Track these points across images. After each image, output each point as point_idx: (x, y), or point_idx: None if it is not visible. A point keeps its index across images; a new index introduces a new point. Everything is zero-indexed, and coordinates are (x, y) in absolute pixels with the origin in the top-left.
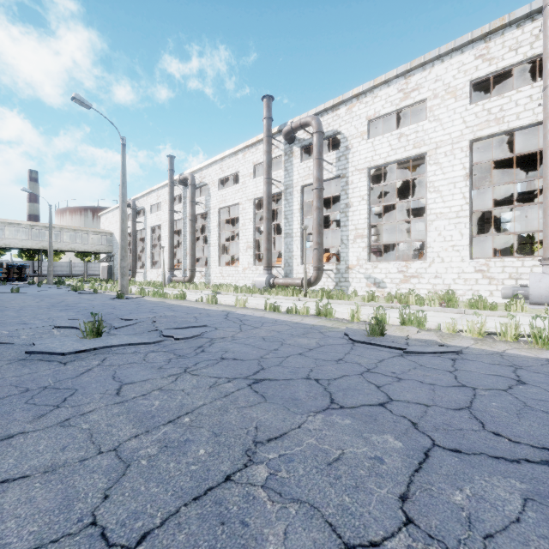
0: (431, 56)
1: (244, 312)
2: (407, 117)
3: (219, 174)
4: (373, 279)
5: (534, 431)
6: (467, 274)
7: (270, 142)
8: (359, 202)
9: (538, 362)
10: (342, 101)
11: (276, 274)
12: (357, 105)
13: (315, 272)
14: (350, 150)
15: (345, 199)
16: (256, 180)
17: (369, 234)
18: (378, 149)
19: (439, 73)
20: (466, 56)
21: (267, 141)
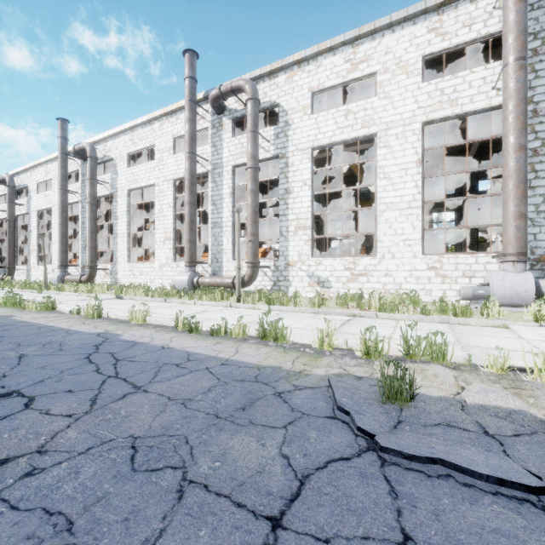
0: (382, 23)
1: (137, 336)
2: (347, 102)
3: (129, 147)
4: (317, 277)
5: None
6: (420, 271)
7: (194, 109)
8: (301, 187)
9: None
10: (281, 67)
11: (202, 271)
12: (298, 74)
13: (249, 269)
14: (290, 126)
15: (284, 183)
16: (177, 156)
17: (312, 225)
18: (323, 127)
19: (390, 44)
20: (418, 28)
21: (189, 106)
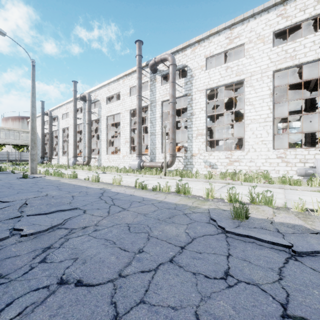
0: (248, 14)
1: (118, 190)
2: (228, 60)
3: (107, 93)
4: (209, 162)
5: None
6: (272, 159)
7: (141, 72)
8: (200, 111)
9: None
10: (188, 45)
11: (145, 159)
12: (198, 48)
13: (170, 158)
14: (193, 77)
15: (190, 110)
16: (132, 97)
17: (206, 133)
18: (212, 77)
19: (253, 26)
20: (271, 15)
21: (138, 70)
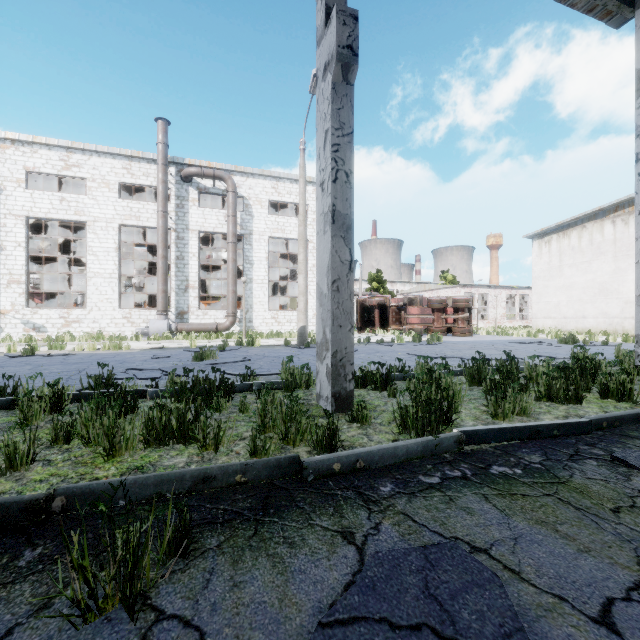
0: (90, 148)
1: None
2: None
3: None
4: (33, 324)
5: (78, 361)
6: (118, 319)
7: None
8: (16, 247)
9: (106, 353)
10: None
11: None
12: (12, 149)
13: None
14: (3, 191)
15: None
16: None
17: (28, 281)
18: (39, 203)
19: (97, 164)
20: (117, 162)
21: None
